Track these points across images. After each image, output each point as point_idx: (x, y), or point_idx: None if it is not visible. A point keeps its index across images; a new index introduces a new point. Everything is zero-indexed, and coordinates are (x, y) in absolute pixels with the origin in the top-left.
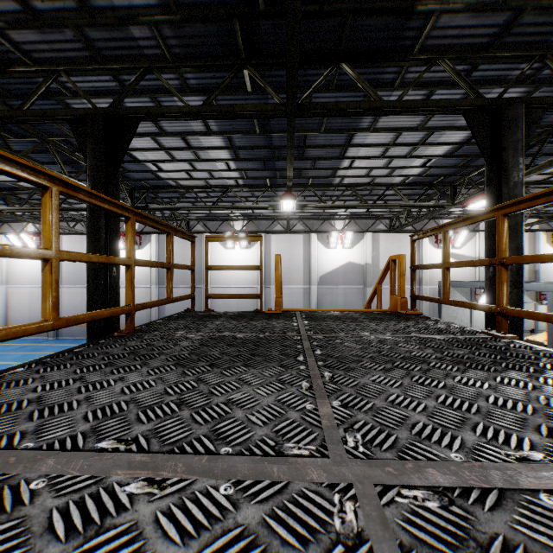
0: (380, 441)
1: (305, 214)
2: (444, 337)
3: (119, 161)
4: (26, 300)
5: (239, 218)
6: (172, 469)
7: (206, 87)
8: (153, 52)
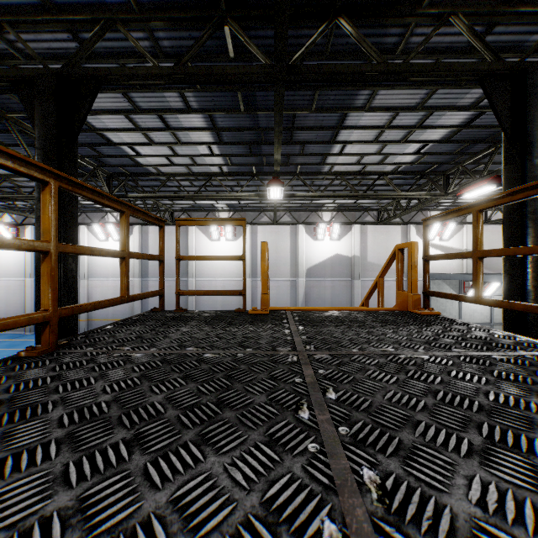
0: None
1: (292, 205)
2: (504, 356)
3: (76, 131)
4: (2, 293)
5: (225, 209)
6: None
7: (181, 51)
8: (115, 0)
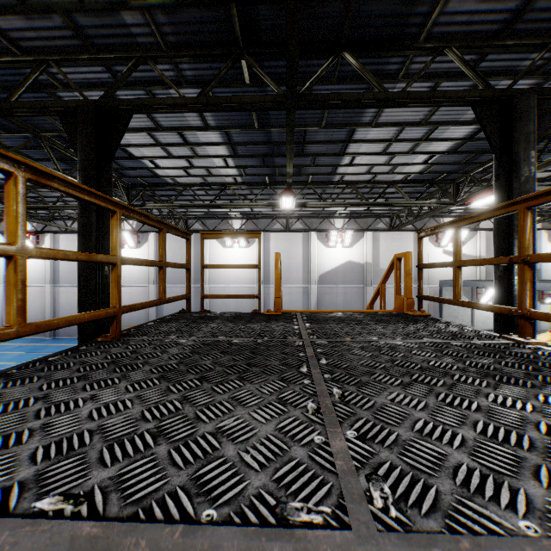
0: (417, 498)
1: (304, 213)
2: (461, 342)
3: (111, 155)
4: None
5: (238, 216)
6: (130, 550)
7: (202, 79)
8: (146, 40)
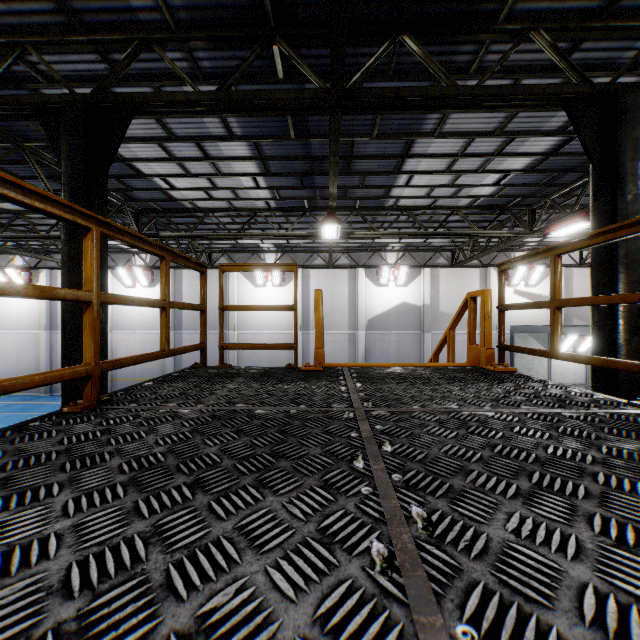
0: None
1: (351, 245)
2: (576, 413)
3: (106, 165)
4: (13, 348)
5: (272, 249)
6: None
7: (224, 72)
8: (150, 18)
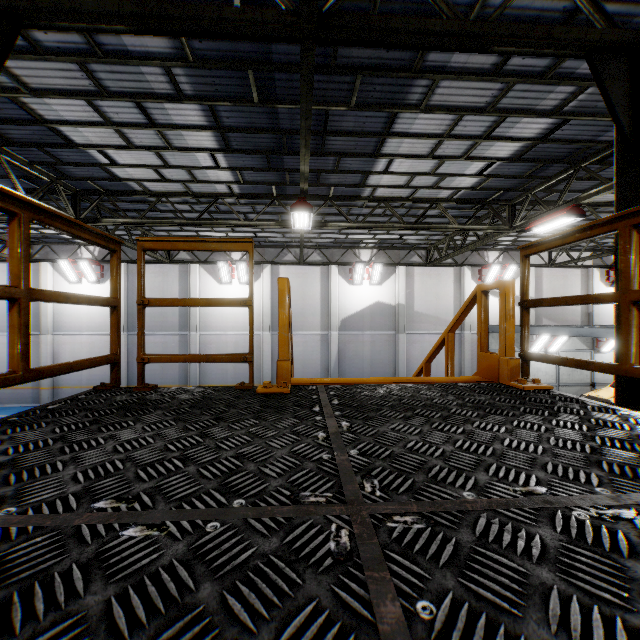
0: None
1: (323, 241)
2: None
3: None
4: None
5: None
6: None
7: None
8: None
